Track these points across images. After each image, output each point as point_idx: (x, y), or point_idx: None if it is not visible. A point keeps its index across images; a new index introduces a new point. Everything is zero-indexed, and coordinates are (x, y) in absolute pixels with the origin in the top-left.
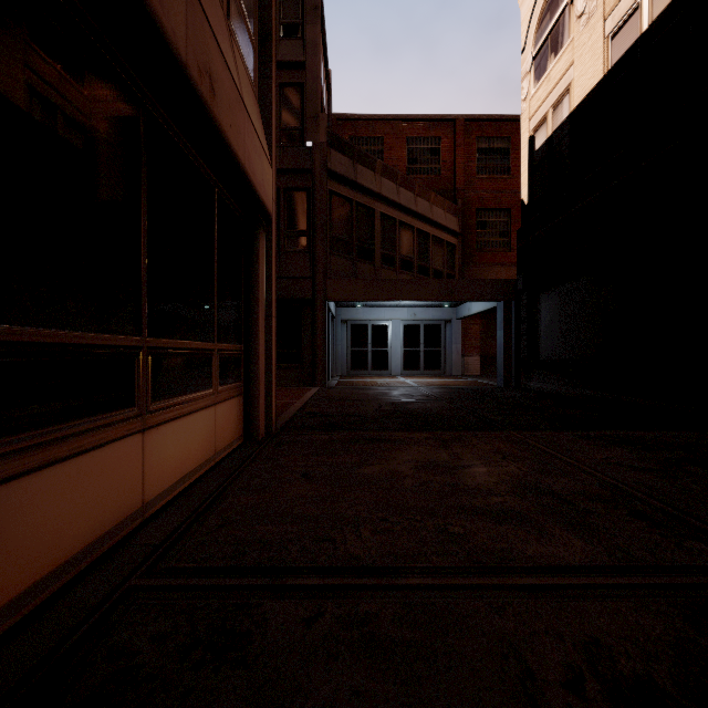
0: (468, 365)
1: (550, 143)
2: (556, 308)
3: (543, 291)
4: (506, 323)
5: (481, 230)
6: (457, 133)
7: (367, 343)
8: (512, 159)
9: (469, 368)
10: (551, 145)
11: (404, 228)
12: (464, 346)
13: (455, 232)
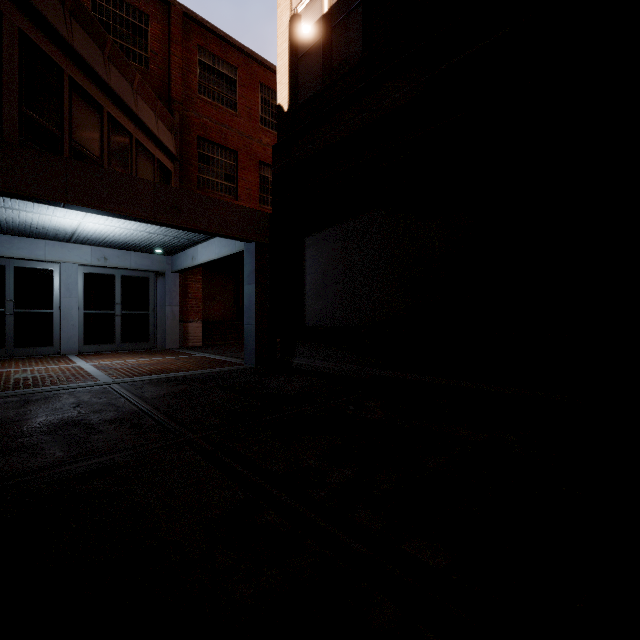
0: (188, 334)
1: (328, 20)
2: (335, 254)
3: (312, 232)
4: (258, 274)
5: (204, 165)
6: (173, 23)
7: (4, 299)
8: (239, 95)
9: (189, 338)
10: (330, 23)
11: (81, 97)
12: (182, 309)
13: (171, 153)
